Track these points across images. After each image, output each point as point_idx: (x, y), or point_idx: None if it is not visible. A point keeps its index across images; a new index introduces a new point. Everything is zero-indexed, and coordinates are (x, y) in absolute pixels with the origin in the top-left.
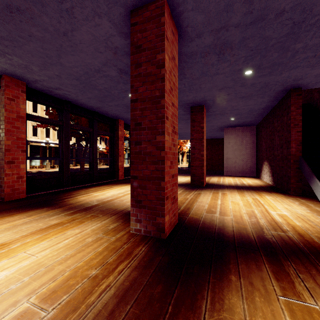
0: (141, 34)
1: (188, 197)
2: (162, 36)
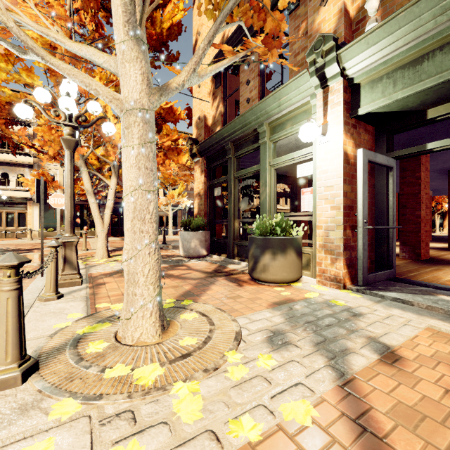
0: (405, 163)
1: (441, 253)
2: (419, 164)
